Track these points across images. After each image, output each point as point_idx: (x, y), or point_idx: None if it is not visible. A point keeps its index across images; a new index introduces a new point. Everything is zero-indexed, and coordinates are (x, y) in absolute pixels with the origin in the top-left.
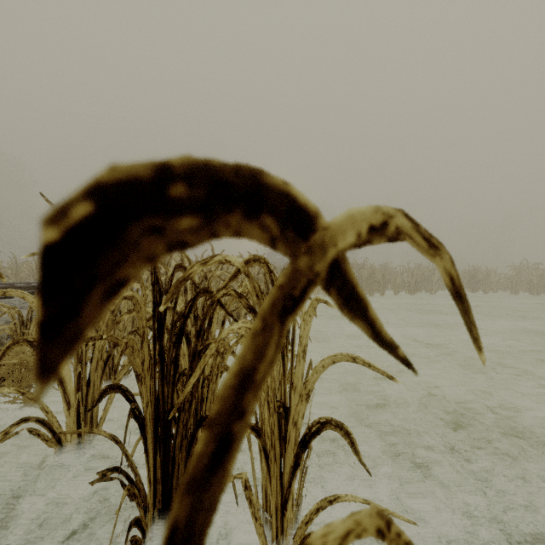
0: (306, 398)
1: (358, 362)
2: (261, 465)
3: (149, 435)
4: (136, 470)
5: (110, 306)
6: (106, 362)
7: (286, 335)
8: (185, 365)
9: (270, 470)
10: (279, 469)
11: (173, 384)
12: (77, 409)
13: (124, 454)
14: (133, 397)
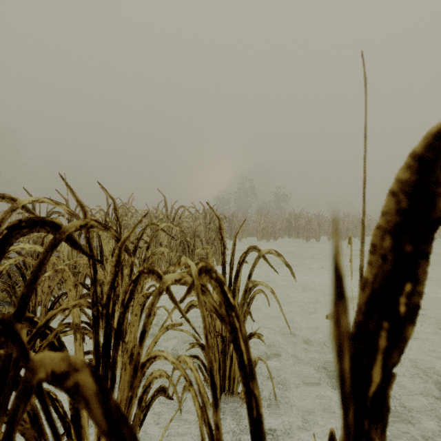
0: None
1: None
2: None
3: None
4: None
5: None
6: None
7: None
8: None
9: None
10: None
11: None
12: None
13: None
14: None
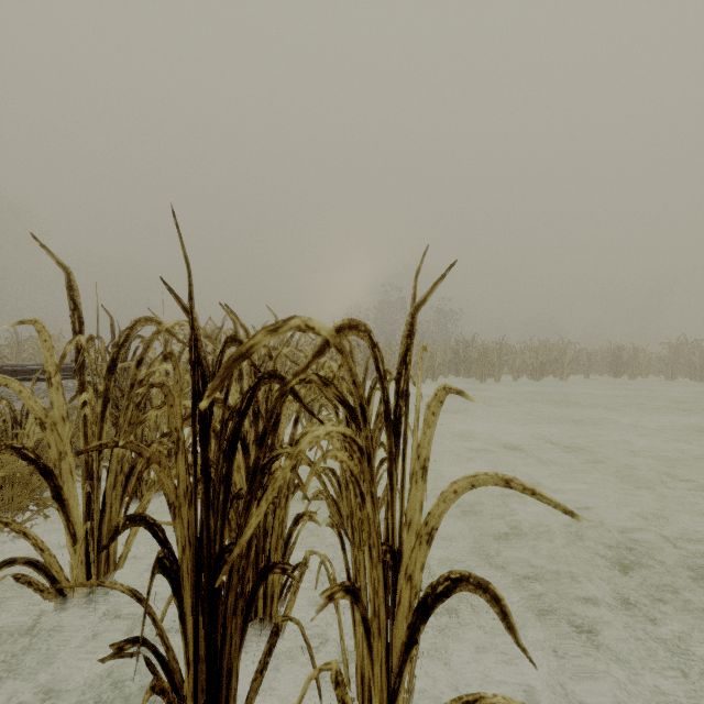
0: (428, 539)
1: (513, 487)
2: (355, 635)
3: (187, 593)
4: (168, 642)
5: (134, 398)
6: (129, 476)
7: (395, 443)
8: (240, 483)
9: (372, 651)
10: (385, 647)
11: (223, 515)
12: (86, 544)
13: (151, 618)
14: (163, 533)
